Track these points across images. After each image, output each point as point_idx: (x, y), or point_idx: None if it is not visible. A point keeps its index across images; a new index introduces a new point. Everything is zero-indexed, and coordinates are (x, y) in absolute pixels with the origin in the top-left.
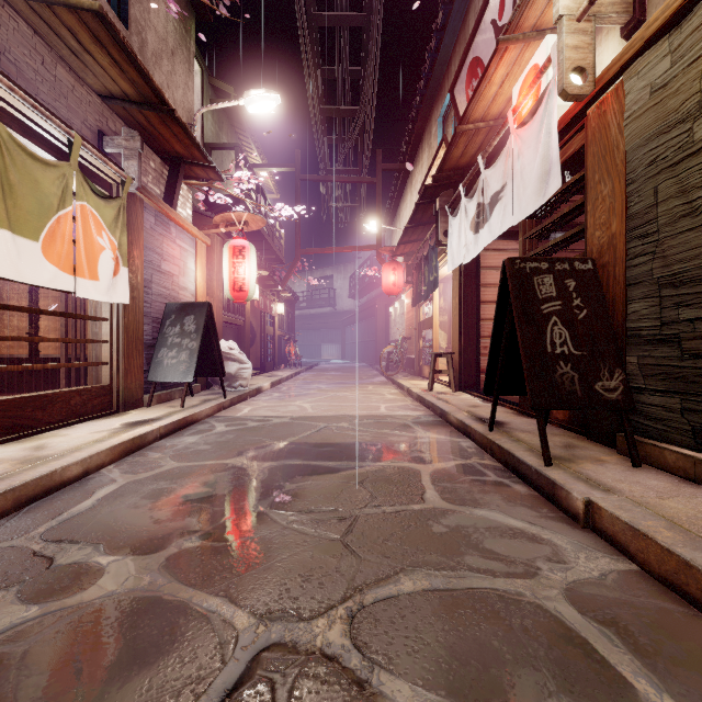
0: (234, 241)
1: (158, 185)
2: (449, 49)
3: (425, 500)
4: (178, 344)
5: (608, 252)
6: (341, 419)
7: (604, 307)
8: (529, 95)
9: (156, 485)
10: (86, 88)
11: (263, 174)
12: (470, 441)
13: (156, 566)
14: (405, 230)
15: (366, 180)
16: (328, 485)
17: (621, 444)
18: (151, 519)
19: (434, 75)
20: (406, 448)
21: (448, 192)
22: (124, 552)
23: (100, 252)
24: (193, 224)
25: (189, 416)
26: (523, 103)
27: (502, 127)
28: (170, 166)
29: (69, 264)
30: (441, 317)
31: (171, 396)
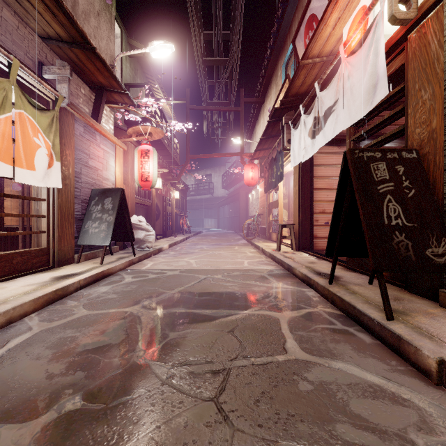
0: (141, 146)
1: (87, 106)
2: (290, 16)
3: (287, 351)
4: (99, 218)
5: (428, 144)
6: (216, 272)
7: (429, 187)
8: (357, 30)
9: (63, 333)
10: (28, 29)
11: (162, 100)
12: (313, 291)
13: (28, 439)
14: (260, 141)
15: (233, 109)
16: (205, 333)
17: (443, 299)
18: (46, 373)
19: (280, 34)
20: (265, 297)
21: (290, 112)
22: (4, 418)
23: (36, 149)
24: (115, 135)
25: (105, 270)
26: (352, 37)
27: (335, 58)
28: (96, 92)
29: (9, 157)
30: (284, 200)
31: (96, 255)
